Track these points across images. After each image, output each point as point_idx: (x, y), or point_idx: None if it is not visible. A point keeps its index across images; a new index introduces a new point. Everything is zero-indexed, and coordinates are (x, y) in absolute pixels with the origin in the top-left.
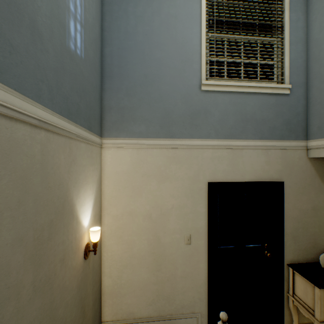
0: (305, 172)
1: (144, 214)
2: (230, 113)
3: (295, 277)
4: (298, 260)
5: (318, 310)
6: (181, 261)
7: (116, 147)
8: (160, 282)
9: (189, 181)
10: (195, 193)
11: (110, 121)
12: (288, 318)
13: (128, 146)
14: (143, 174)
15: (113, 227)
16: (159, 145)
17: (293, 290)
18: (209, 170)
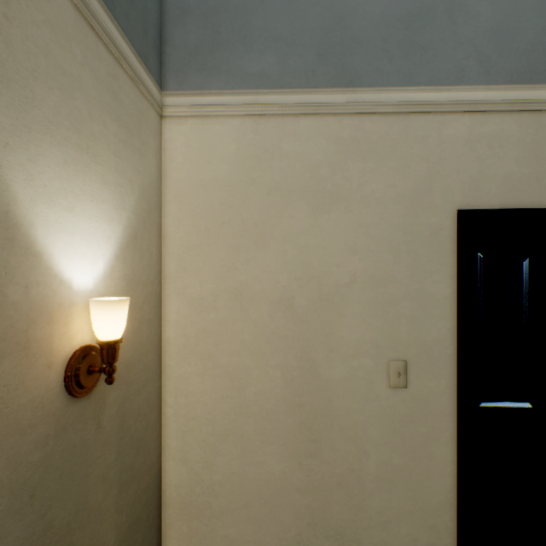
0: None
1: (273, 299)
2: (527, 8)
3: None
4: None
5: None
6: (378, 436)
7: (198, 116)
8: (317, 488)
9: (401, 208)
10: (419, 241)
11: (184, 48)
12: None
13: (231, 112)
14: (271, 188)
15: (190, 329)
16: (314, 106)
17: None
18: (461, 176)
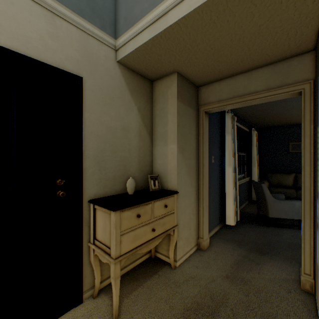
0: (114, 80)
1: None
2: None
3: (97, 214)
4: (105, 194)
5: (114, 244)
6: None
7: None
8: None
9: None
10: None
11: None
12: (91, 278)
13: None
14: None
15: None
16: None
17: (96, 235)
18: None
